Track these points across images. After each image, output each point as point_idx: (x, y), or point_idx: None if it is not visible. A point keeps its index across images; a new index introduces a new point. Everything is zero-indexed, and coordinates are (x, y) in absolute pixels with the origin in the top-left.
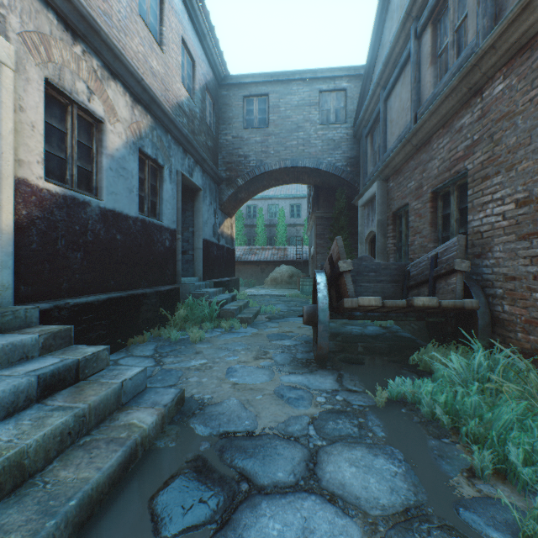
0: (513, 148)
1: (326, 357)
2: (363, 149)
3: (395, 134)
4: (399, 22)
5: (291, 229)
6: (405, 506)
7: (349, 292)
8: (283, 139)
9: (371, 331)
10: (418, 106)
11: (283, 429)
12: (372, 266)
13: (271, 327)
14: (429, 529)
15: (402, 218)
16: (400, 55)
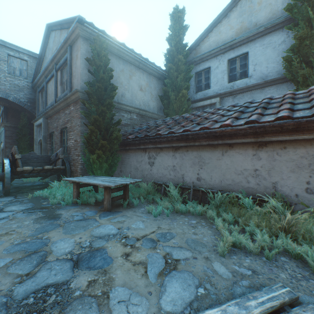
0: (74, 126)
1: (10, 191)
2: (38, 97)
3: (50, 101)
4: (50, 60)
5: None
6: (29, 208)
7: (20, 165)
8: None
9: (37, 184)
10: (57, 97)
11: None
12: (36, 156)
13: None
14: (33, 208)
15: (53, 137)
16: (52, 70)
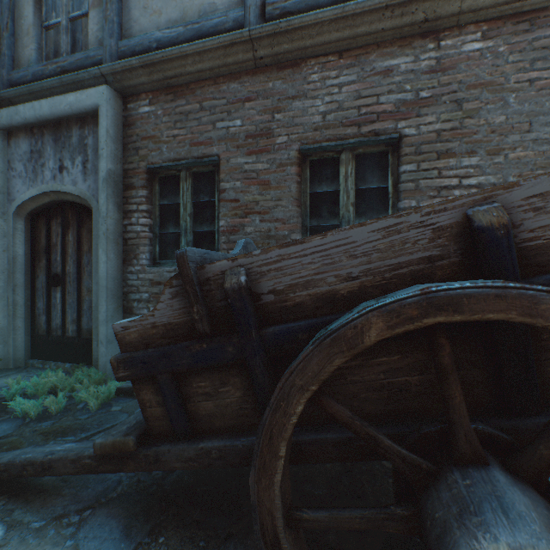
0: (501, 129)
1: None
2: None
3: (166, 14)
4: None
5: None
6: None
7: None
8: None
9: None
10: None
11: None
12: None
13: None
14: None
15: (185, 182)
16: None
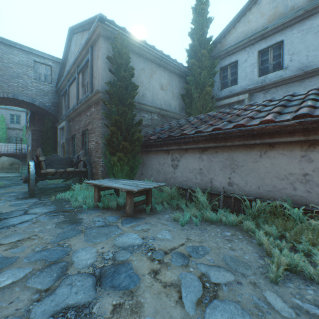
0: (95, 128)
1: (34, 193)
2: (61, 101)
3: (73, 103)
4: (72, 63)
5: (11, 131)
6: (52, 210)
7: (44, 168)
8: (7, 79)
9: (60, 186)
10: (78, 99)
11: (15, 210)
12: (59, 158)
13: (0, 191)
14: (56, 211)
15: (75, 139)
16: (74, 73)
